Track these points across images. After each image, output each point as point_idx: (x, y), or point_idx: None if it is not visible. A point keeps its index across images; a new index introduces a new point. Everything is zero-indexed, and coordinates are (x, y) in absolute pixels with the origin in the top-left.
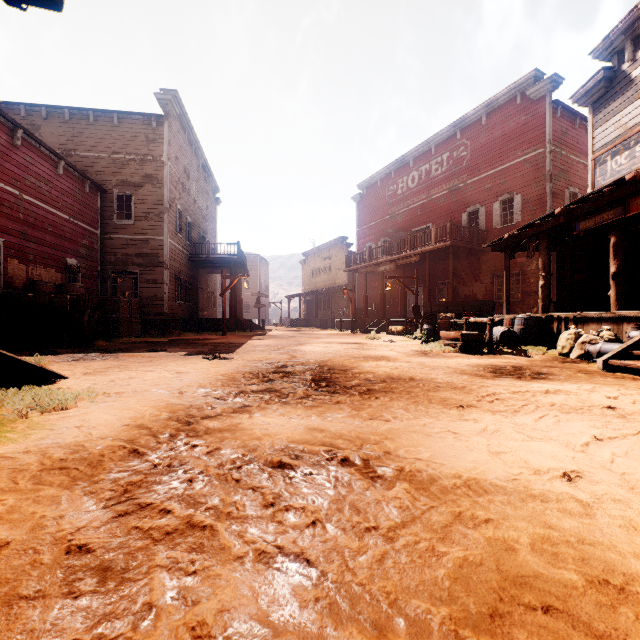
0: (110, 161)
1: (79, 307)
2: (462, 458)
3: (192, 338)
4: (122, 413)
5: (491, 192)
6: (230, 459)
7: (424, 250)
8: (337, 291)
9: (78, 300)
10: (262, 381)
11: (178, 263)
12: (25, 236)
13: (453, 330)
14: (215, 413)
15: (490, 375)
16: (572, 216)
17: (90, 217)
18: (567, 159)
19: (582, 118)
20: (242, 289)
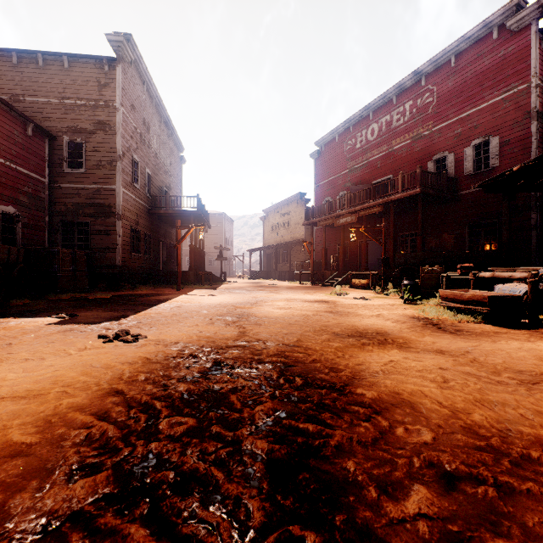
0: (60, 107)
1: None
2: None
3: (142, 293)
4: None
5: (461, 137)
6: None
7: (389, 199)
8: (296, 245)
9: None
10: (111, 481)
11: (135, 215)
12: None
13: (445, 286)
14: None
15: None
16: None
17: (34, 163)
18: None
19: None
20: (209, 244)
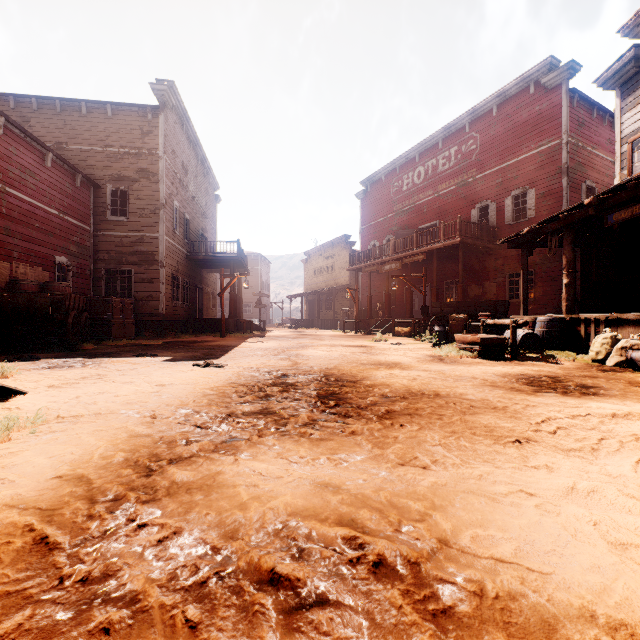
0: (103, 155)
1: (63, 308)
2: (569, 557)
3: (188, 340)
4: (63, 453)
5: (502, 187)
6: (190, 561)
7: (432, 248)
8: (340, 291)
9: (62, 300)
10: (257, 397)
11: (175, 262)
12: (8, 232)
13: (467, 332)
14: (189, 452)
15: (529, 389)
16: (604, 207)
17: (82, 213)
18: (584, 151)
19: (599, 108)
20: (243, 289)
